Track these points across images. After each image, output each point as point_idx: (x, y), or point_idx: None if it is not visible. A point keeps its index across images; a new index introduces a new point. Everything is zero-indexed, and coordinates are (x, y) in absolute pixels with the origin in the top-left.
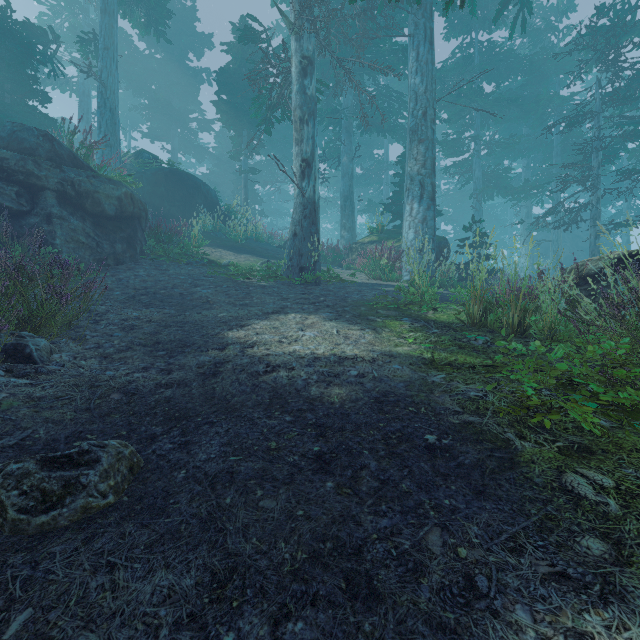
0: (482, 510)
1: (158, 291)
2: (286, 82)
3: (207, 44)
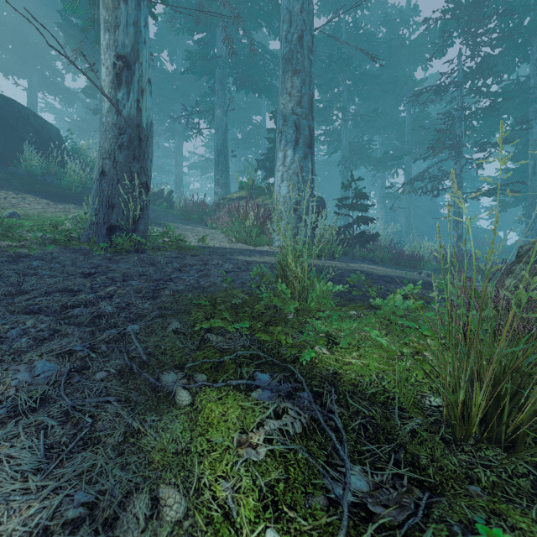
0: None
1: None
2: None
3: None
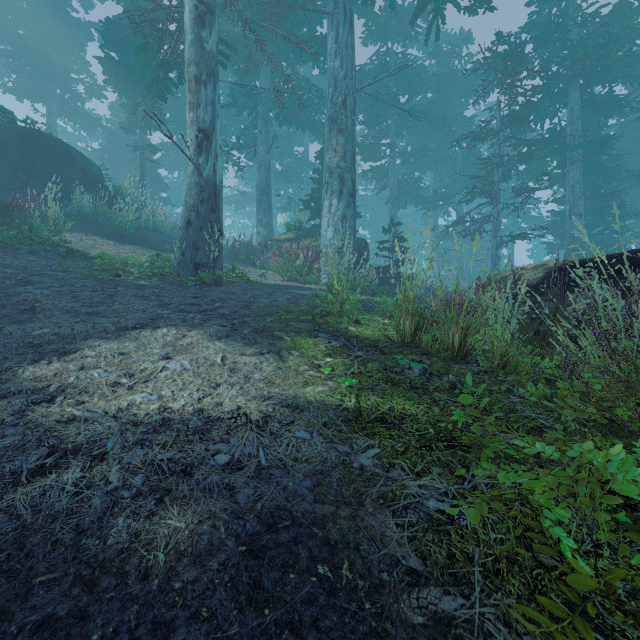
0: None
1: None
2: (181, 34)
3: None
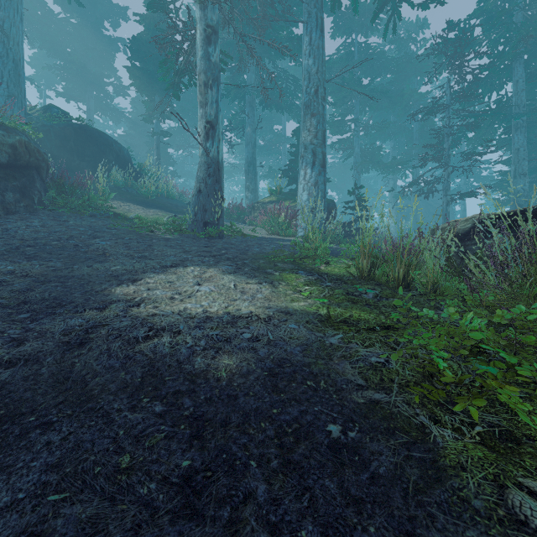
0: None
1: (49, 242)
2: (192, 49)
3: (123, 16)
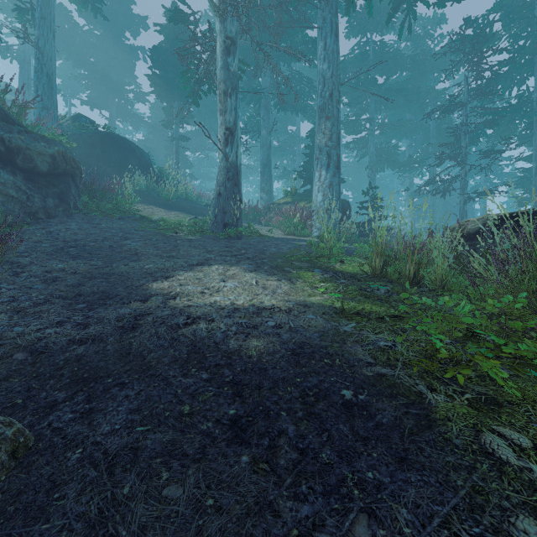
0: (408, 484)
1: (88, 243)
2: (212, 59)
3: (142, 25)
